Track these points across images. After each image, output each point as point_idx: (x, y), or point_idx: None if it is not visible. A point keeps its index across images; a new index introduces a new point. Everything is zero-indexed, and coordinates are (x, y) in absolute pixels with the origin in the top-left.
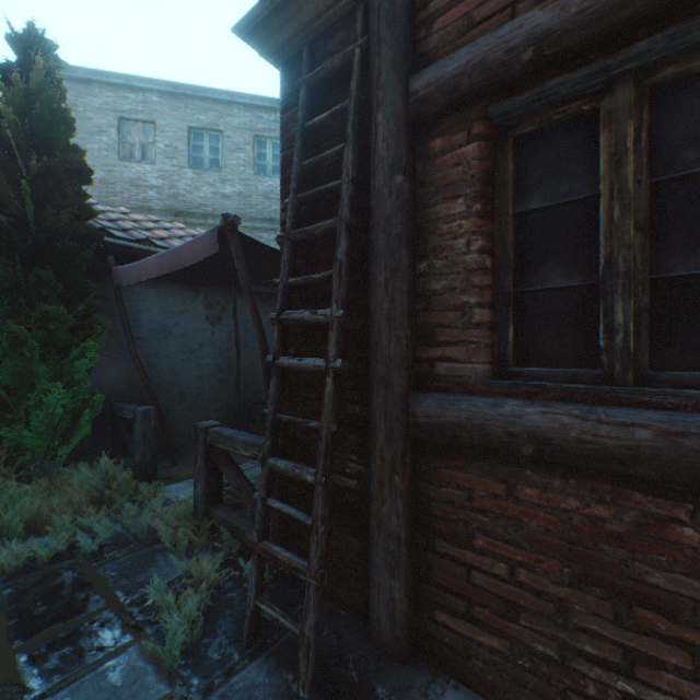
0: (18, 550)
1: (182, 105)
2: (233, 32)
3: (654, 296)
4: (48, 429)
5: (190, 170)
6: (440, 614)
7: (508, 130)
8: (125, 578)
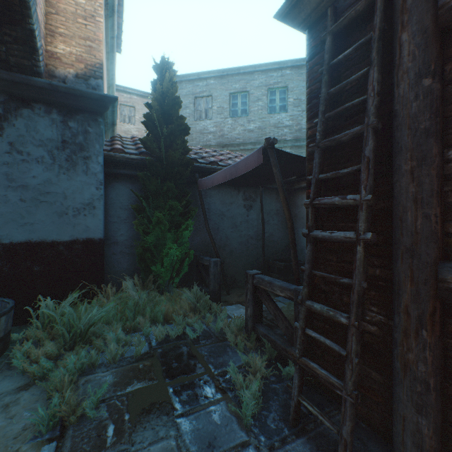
0: (162, 329)
1: (225, 81)
2: (274, 18)
3: None
4: (170, 267)
5: (230, 118)
6: None
7: None
8: (212, 357)
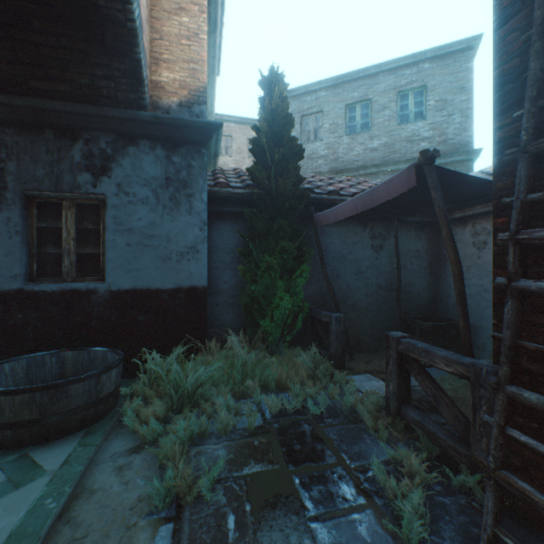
0: (276, 399)
1: (340, 91)
2: None
3: None
4: (281, 322)
5: (346, 137)
6: None
7: None
8: (343, 444)
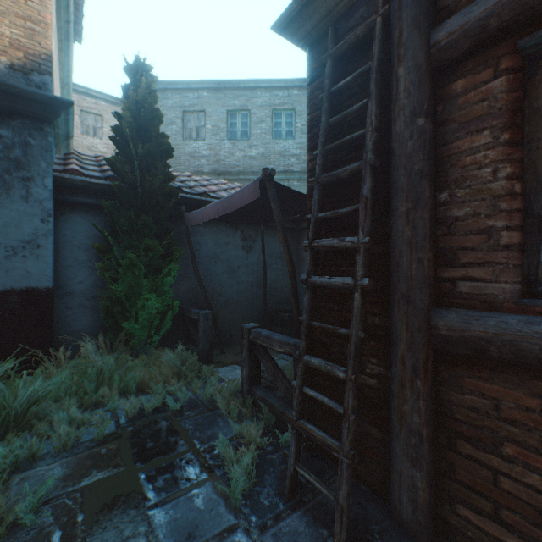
0: (134, 402)
1: (222, 96)
2: (272, 29)
3: None
4: (147, 323)
5: (228, 141)
6: (462, 508)
7: (539, 59)
8: (198, 431)
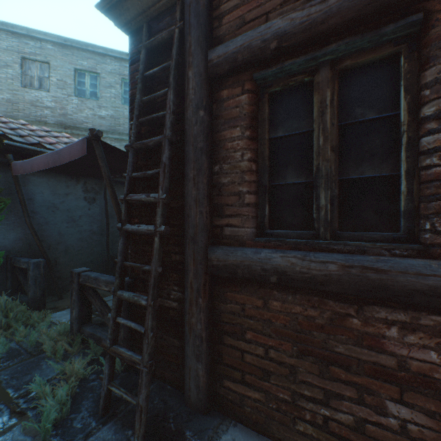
0: None
1: (69, 53)
2: (96, 7)
3: (341, 189)
4: None
5: (76, 97)
6: (226, 381)
7: (265, 88)
8: (15, 379)
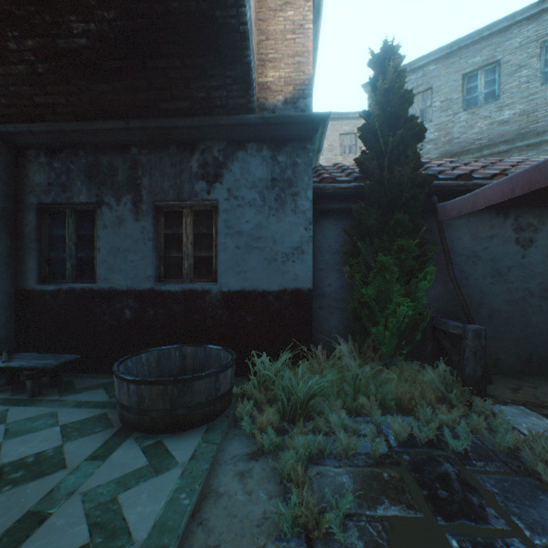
0: (402, 424)
1: (455, 60)
2: None
3: None
4: (396, 332)
5: (463, 113)
6: None
7: None
8: (511, 503)
